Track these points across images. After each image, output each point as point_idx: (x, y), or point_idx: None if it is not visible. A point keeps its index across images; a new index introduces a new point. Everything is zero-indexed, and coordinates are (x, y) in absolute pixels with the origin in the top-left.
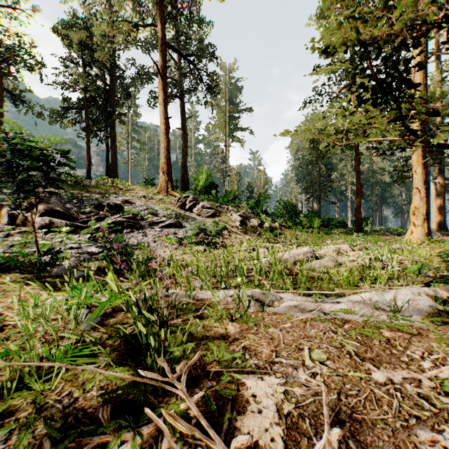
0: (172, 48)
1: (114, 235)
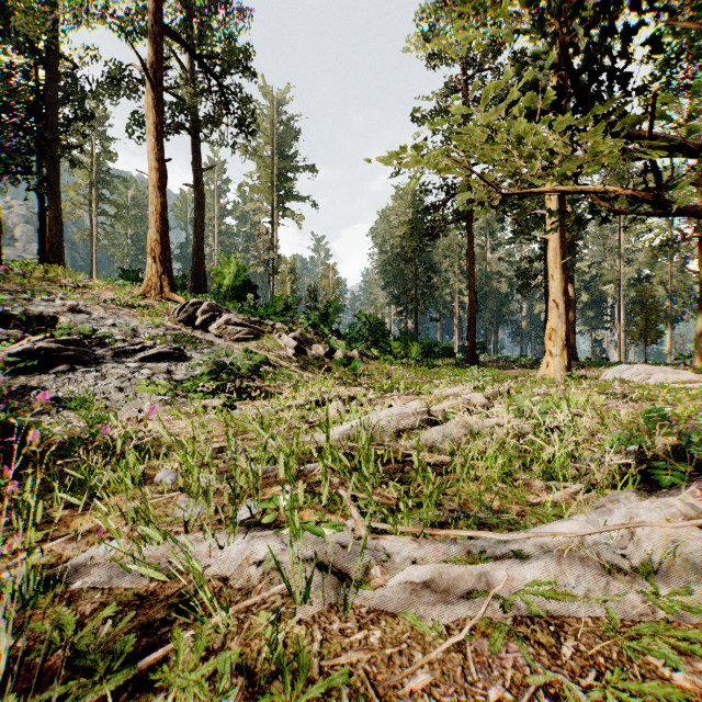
0: (172, 36)
1: (24, 378)
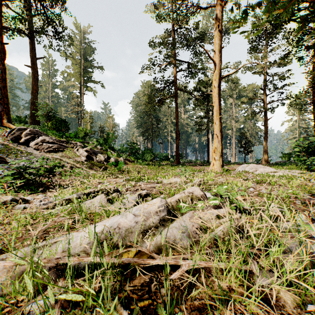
0: None
1: None
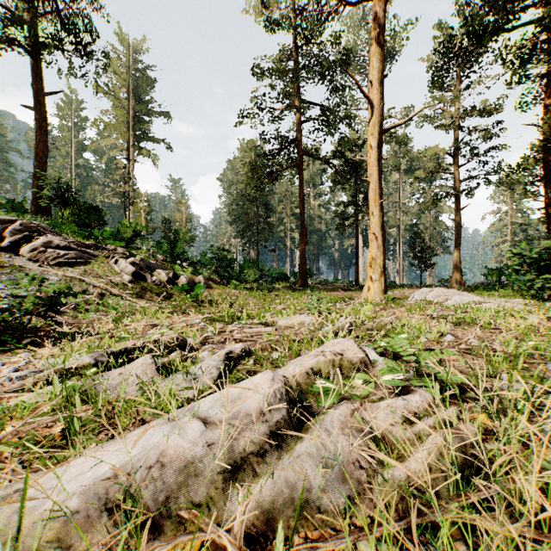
0: None
1: None
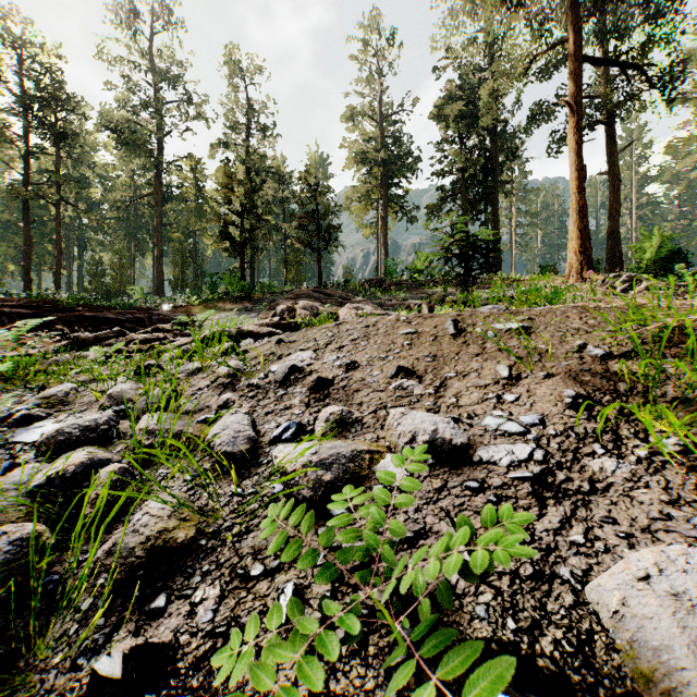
0: (590, 59)
1: None
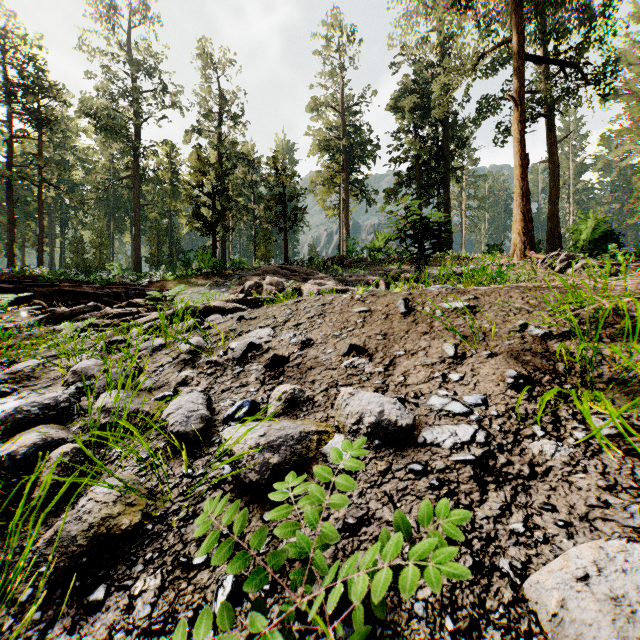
0: (532, 57)
1: None
